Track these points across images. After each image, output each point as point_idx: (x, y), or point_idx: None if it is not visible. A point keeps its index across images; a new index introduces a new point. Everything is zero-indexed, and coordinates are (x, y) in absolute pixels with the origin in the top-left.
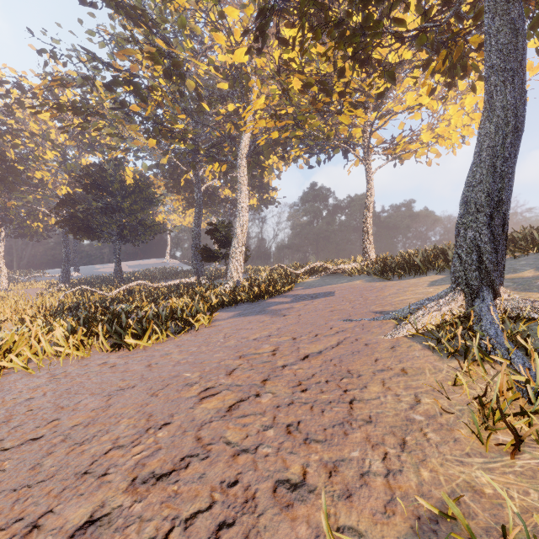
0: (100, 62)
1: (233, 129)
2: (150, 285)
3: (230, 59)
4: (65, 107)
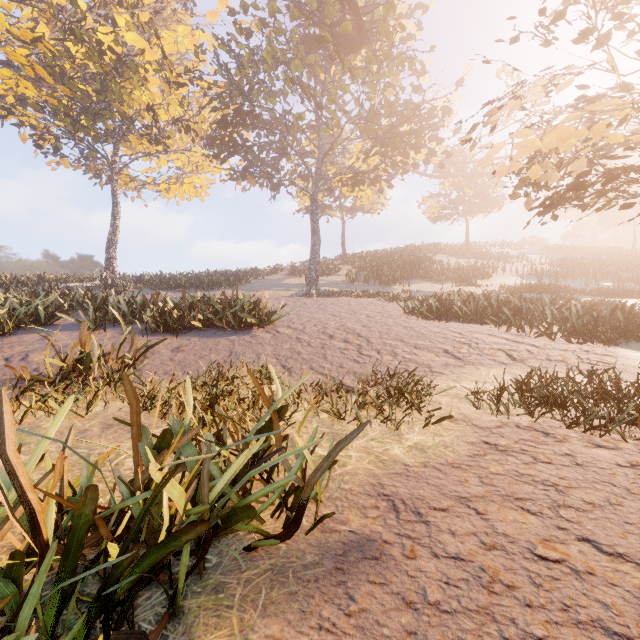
0: None
1: None
2: None
3: None
4: None
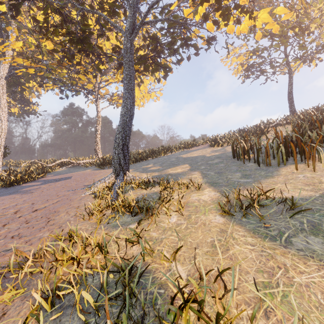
0: None
1: None
2: None
3: None
4: None
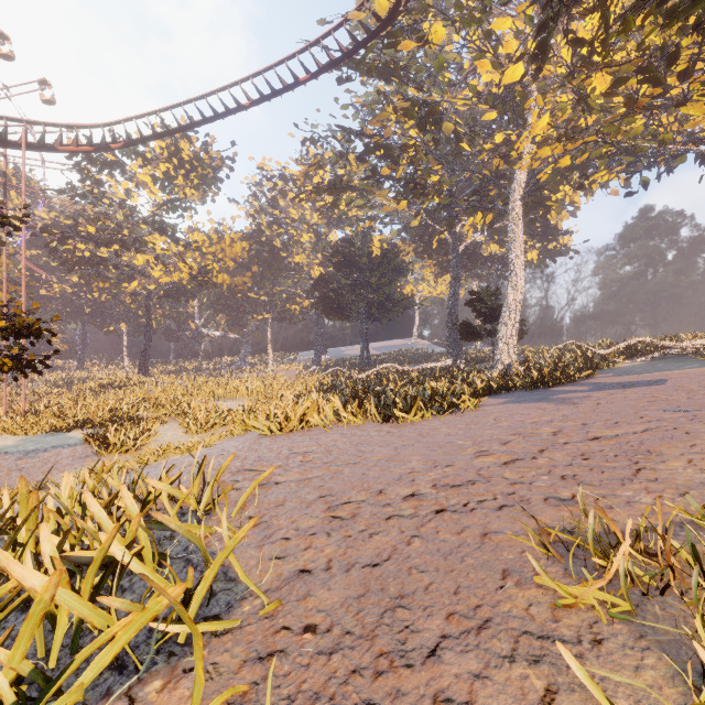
0: (354, 136)
1: (502, 164)
2: (400, 368)
3: (498, 75)
4: (322, 189)
